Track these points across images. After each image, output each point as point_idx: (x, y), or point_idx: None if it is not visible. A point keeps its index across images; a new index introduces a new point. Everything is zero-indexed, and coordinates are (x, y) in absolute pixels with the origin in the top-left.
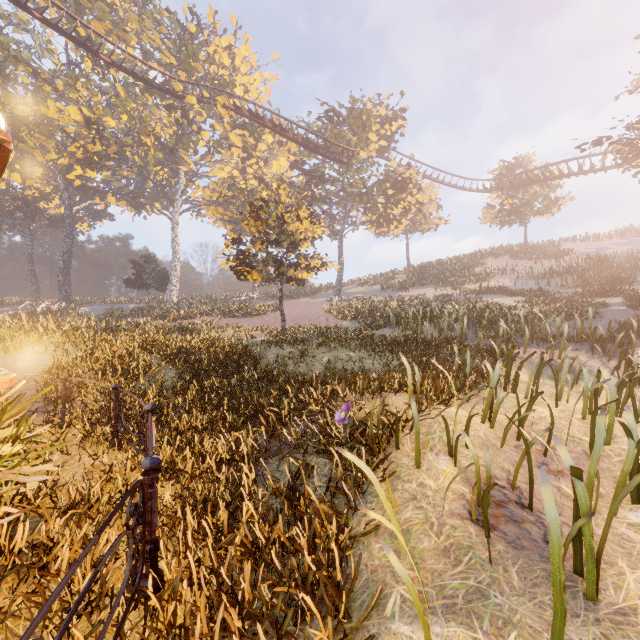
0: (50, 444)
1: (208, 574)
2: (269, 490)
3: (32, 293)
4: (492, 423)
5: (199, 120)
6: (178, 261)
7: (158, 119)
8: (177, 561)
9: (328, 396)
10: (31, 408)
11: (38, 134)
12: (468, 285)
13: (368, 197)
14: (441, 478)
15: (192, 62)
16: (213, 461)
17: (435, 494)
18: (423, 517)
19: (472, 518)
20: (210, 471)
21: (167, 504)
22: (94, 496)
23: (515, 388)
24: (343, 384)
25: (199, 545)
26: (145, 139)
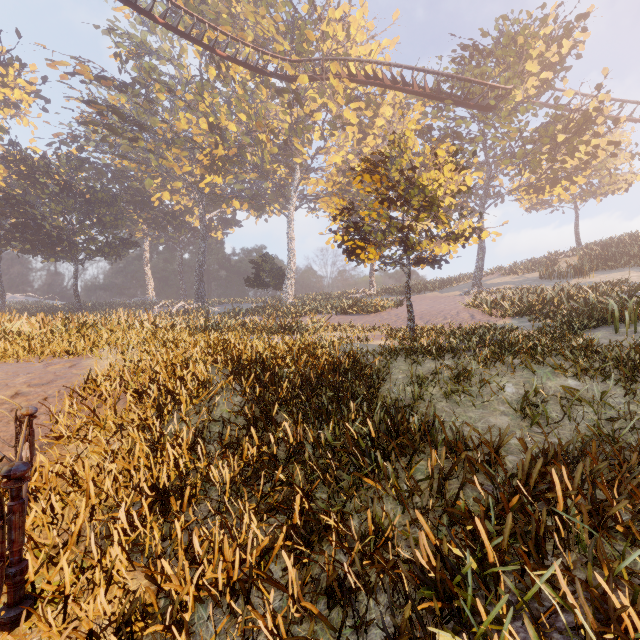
0: None
1: None
2: None
3: (181, 296)
4: None
5: (313, 108)
6: (293, 258)
7: (274, 115)
8: None
9: None
10: None
11: (175, 149)
12: None
13: (524, 151)
14: None
15: (306, 46)
16: None
17: None
18: None
19: None
20: None
21: None
22: None
23: None
24: None
25: None
26: (262, 136)
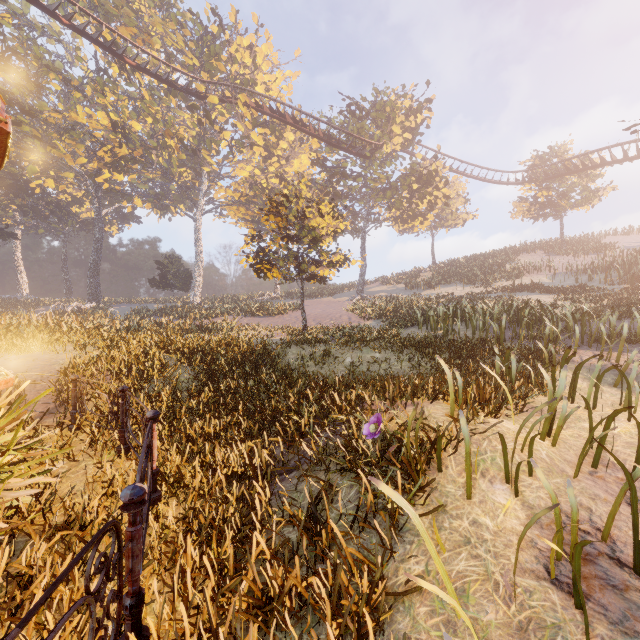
0: (57, 448)
1: (206, 631)
2: (285, 514)
3: (65, 294)
4: (556, 442)
5: (221, 121)
6: (201, 261)
7: (182, 121)
8: (171, 609)
9: (353, 403)
10: (44, 409)
11: (69, 140)
12: (499, 282)
13: (392, 192)
14: (500, 515)
15: (214, 63)
16: (223, 477)
17: (495, 538)
18: (482, 571)
19: (552, 579)
20: (221, 485)
21: (170, 526)
22: (91, 513)
23: (572, 396)
24: (370, 389)
25: (196, 593)
26: (169, 141)
